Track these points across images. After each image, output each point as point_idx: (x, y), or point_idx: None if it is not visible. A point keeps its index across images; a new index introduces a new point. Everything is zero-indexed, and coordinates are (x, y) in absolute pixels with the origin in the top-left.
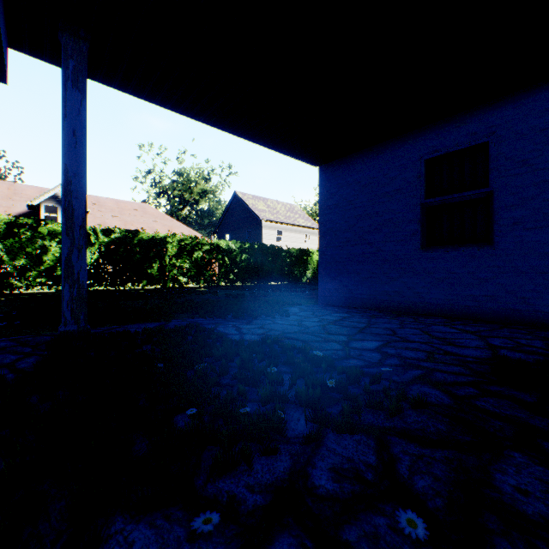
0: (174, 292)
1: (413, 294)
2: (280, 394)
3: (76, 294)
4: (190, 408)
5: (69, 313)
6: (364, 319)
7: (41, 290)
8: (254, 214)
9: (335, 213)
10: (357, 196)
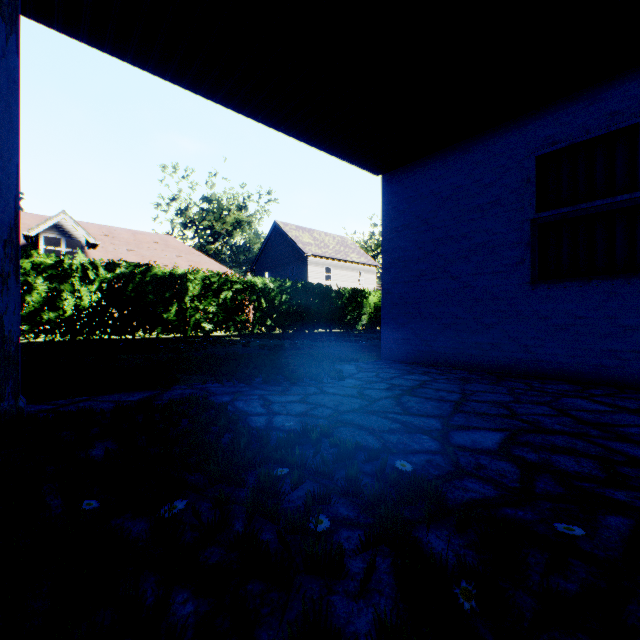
0: (195, 342)
1: (519, 348)
2: None
3: None
4: None
5: None
6: (454, 385)
7: (31, 339)
8: (298, 248)
9: (405, 236)
10: (435, 212)
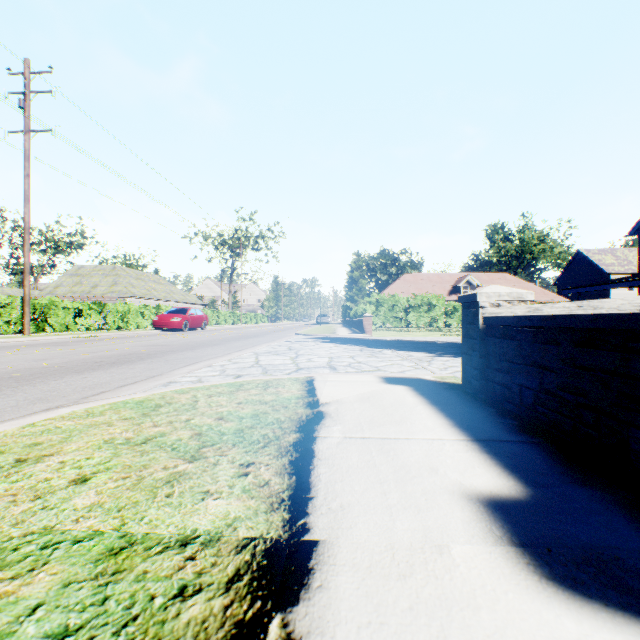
0: None
1: None
2: None
3: None
4: None
5: None
6: None
7: None
8: (599, 270)
9: None
10: None
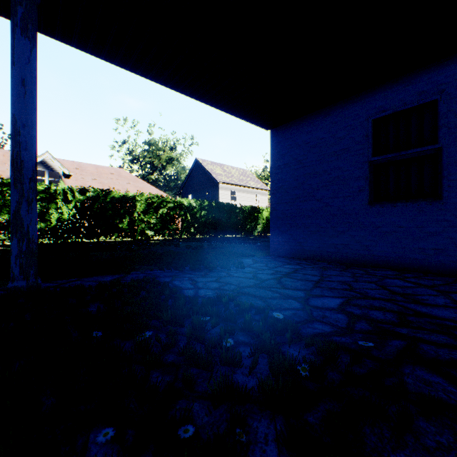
0: (141, 243)
1: (361, 247)
2: (239, 389)
3: (26, 249)
4: (105, 428)
5: (17, 268)
6: (317, 271)
7: None
8: (212, 178)
9: (286, 172)
10: (306, 155)
